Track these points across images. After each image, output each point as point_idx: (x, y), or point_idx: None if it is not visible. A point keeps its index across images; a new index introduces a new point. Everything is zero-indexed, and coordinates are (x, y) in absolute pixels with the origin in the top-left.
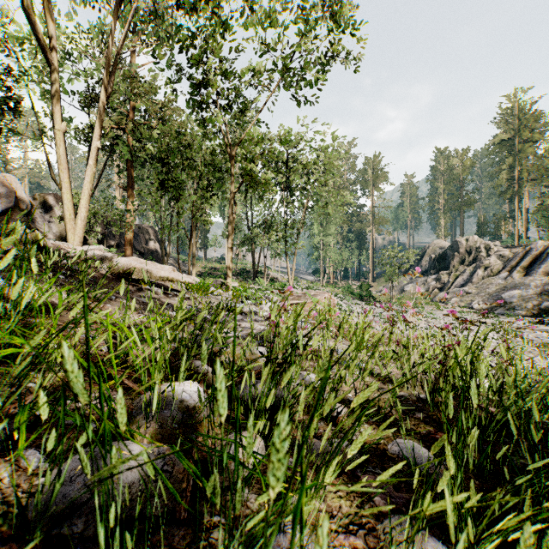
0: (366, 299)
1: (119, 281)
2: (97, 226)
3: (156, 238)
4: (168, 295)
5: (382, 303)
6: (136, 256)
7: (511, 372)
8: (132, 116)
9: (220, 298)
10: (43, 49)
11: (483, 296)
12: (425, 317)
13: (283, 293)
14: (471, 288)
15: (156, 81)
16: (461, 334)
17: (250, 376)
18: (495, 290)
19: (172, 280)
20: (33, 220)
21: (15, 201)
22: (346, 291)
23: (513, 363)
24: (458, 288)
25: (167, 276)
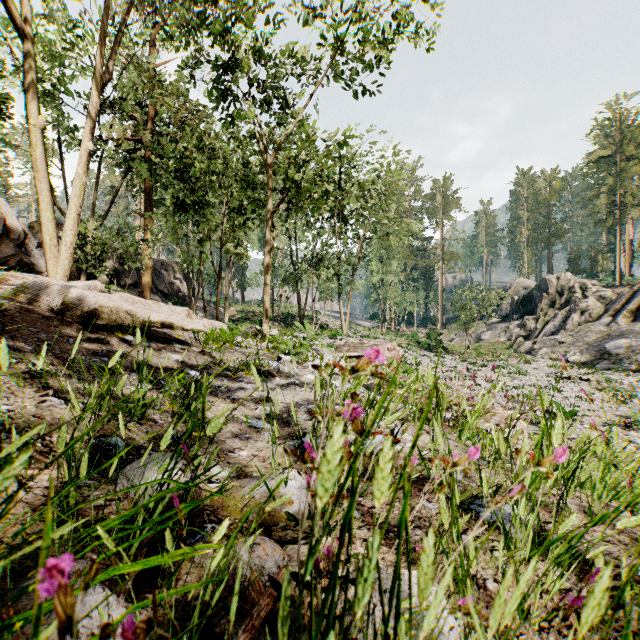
0: (435, 350)
1: (69, 329)
2: (105, 259)
3: (183, 276)
4: (160, 350)
5: (455, 354)
6: (158, 297)
7: (639, 449)
8: (150, 125)
9: (248, 353)
10: (12, 14)
11: (580, 346)
12: (511, 373)
13: (354, 373)
14: (564, 337)
15: (179, 81)
16: (559, 394)
17: (250, 631)
18: (595, 339)
19: (171, 326)
20: (29, 252)
21: (5, 228)
22: (411, 339)
23: (637, 435)
24: (548, 337)
25: (163, 321)
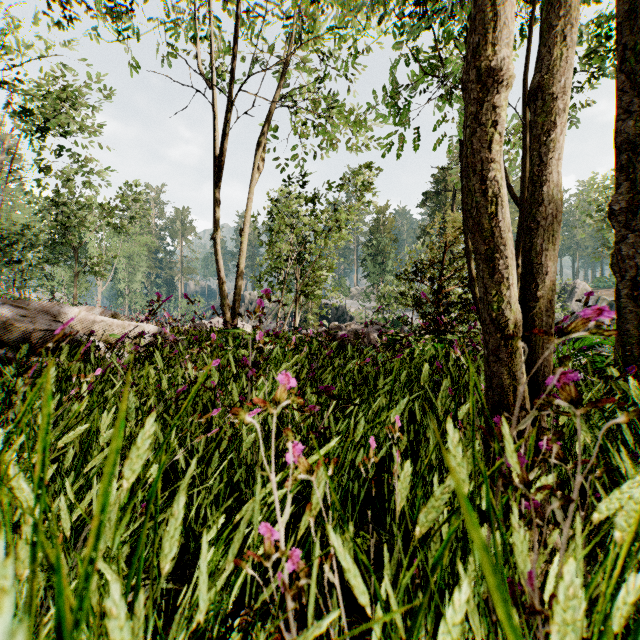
0: None
1: None
2: None
3: None
4: None
5: None
6: None
7: None
8: None
9: None
10: None
11: None
12: None
13: None
14: None
15: None
16: None
17: None
18: None
19: None
20: None
21: None
22: None
23: None
24: None
25: None
